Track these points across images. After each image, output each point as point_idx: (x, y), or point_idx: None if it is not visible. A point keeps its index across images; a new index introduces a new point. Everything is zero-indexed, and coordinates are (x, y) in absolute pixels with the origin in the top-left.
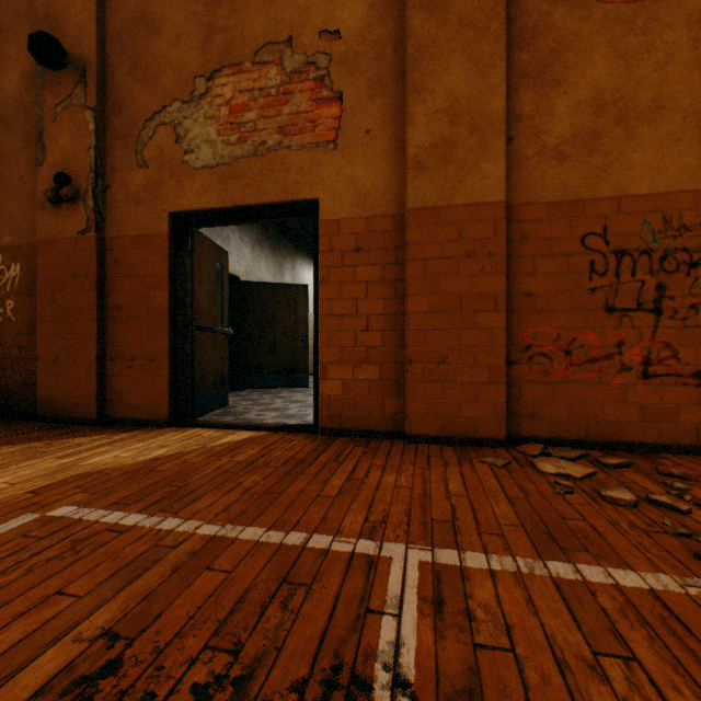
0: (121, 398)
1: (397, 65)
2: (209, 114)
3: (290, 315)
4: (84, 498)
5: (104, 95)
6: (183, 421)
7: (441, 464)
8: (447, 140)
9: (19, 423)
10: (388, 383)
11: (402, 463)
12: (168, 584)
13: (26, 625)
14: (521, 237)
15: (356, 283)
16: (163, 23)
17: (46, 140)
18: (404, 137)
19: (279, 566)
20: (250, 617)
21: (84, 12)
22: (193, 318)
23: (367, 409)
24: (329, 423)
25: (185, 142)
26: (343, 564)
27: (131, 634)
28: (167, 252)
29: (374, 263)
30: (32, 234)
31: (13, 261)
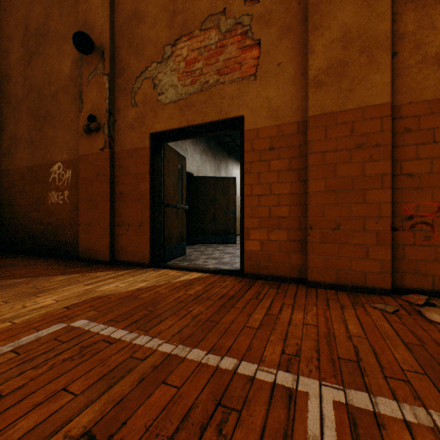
0: (122, 248)
1: (300, 13)
2: (173, 68)
3: (224, 197)
4: (94, 315)
5: (114, 66)
6: (158, 264)
7: (339, 307)
8: (340, 61)
9: (70, 261)
10: (293, 243)
11: (306, 304)
12: (134, 393)
13: (38, 415)
14: (404, 129)
15: (270, 172)
16: (146, 15)
17: (83, 97)
18: (306, 64)
19: (216, 388)
20: (191, 437)
21: (103, 17)
22: (164, 199)
23: (278, 261)
24: (250, 270)
25: (159, 88)
26: (266, 393)
27: (103, 438)
28: (148, 158)
29: (283, 157)
30: (77, 153)
31: (68, 168)
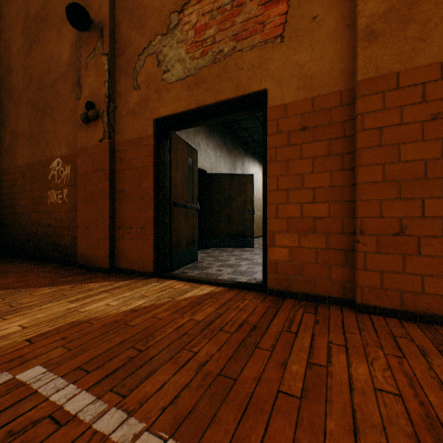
0: (123, 254)
1: None
2: (180, 39)
3: (241, 196)
4: (59, 356)
5: (114, 44)
6: (163, 273)
7: (418, 353)
8: (406, 0)
9: (67, 268)
10: (334, 252)
11: (365, 345)
12: None
13: None
14: None
15: (302, 159)
16: None
17: (82, 82)
18: (352, 13)
19: None
20: None
21: None
22: (170, 197)
23: (313, 275)
24: (276, 285)
25: (164, 65)
26: None
27: None
28: (152, 148)
29: (320, 139)
30: (76, 146)
31: (67, 164)
